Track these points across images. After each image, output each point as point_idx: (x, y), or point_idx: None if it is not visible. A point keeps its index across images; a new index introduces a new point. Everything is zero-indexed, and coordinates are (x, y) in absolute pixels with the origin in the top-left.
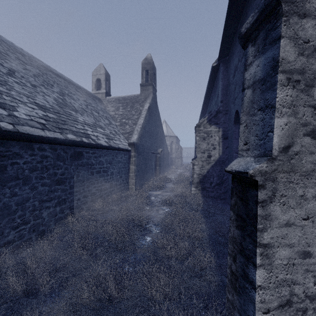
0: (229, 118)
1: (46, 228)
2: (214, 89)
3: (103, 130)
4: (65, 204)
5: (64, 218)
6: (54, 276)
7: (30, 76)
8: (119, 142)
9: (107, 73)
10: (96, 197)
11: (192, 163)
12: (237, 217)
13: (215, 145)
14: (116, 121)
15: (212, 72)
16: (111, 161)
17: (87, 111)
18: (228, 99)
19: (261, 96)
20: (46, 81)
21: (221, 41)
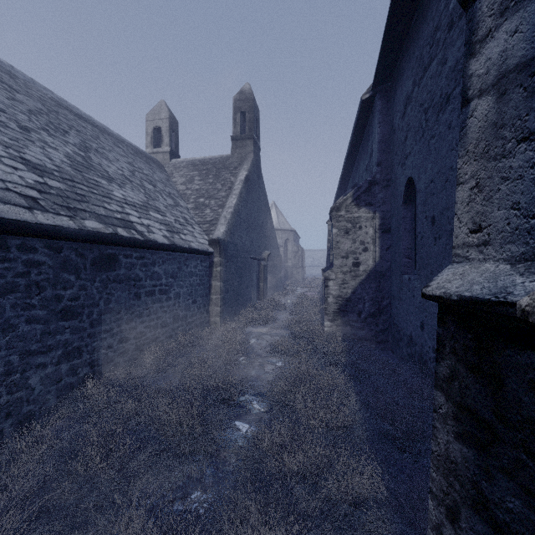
0: (393, 193)
1: (37, 408)
2: (363, 143)
3: (163, 215)
4: (81, 356)
5: (79, 386)
6: (29, 532)
7: (21, 111)
8: (191, 238)
9: (174, 118)
10: (146, 340)
11: (326, 276)
12: (461, 410)
13: (367, 244)
14: (187, 202)
15: (361, 111)
16: (176, 272)
17: (132, 182)
18: (391, 159)
19: (531, 103)
20: (53, 123)
21: (380, 50)
